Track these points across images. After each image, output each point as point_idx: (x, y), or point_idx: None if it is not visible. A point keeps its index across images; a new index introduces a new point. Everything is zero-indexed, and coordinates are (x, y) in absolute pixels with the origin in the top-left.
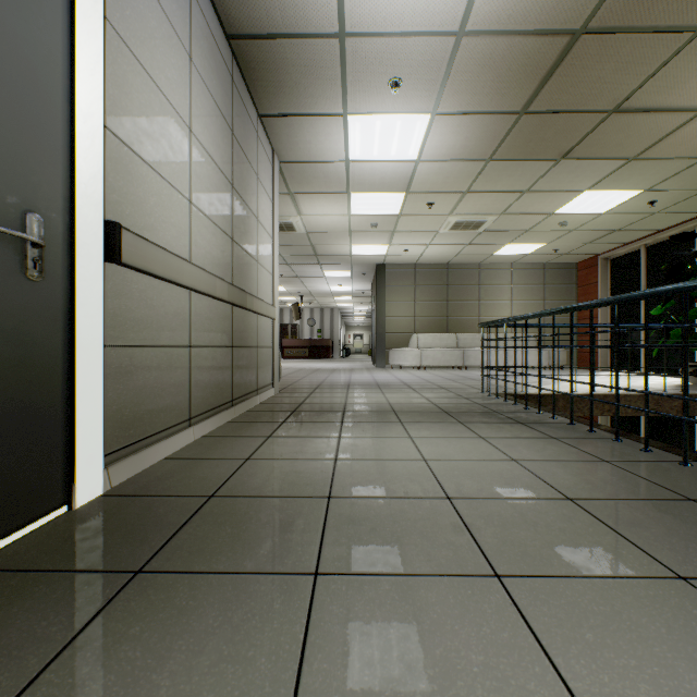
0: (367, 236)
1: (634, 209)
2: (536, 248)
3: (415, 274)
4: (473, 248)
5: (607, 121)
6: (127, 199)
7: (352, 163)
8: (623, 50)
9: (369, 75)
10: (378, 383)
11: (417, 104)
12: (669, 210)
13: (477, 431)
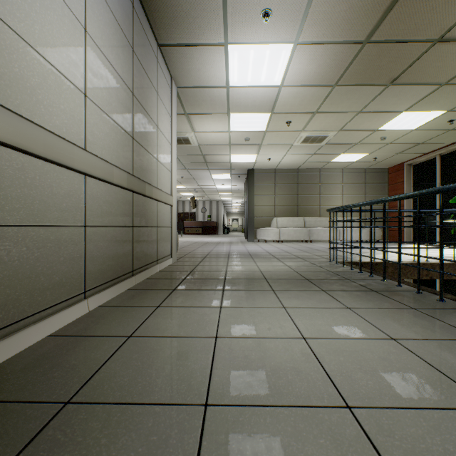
0: (242, 148)
1: (436, 126)
2: (361, 157)
3: (275, 176)
4: (316, 157)
5: (431, 50)
6: None
7: (231, 88)
8: None
9: (245, 6)
10: (250, 253)
11: (283, 34)
12: None
13: (341, 300)
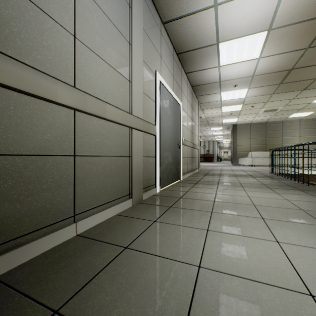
0: (228, 117)
1: None
2: (310, 114)
3: (250, 128)
4: (276, 116)
5: None
6: (182, 133)
7: (222, 101)
8: (309, 69)
9: (227, 85)
10: (232, 170)
11: (242, 87)
12: None
13: (255, 178)
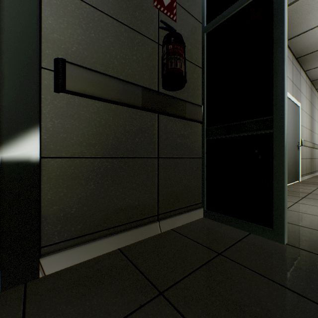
0: None
1: None
2: None
3: None
4: None
5: None
6: (301, 134)
7: None
8: None
9: None
10: None
11: None
12: None
13: None
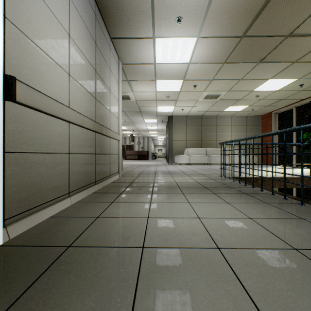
0: (164, 102)
1: (292, 88)
2: (243, 108)
3: (186, 121)
4: (214, 108)
5: (284, 41)
6: (24, 65)
7: (157, 65)
8: (298, 0)
9: (166, 15)
10: (170, 172)
11: (190, 31)
12: (308, 89)
13: (224, 199)
